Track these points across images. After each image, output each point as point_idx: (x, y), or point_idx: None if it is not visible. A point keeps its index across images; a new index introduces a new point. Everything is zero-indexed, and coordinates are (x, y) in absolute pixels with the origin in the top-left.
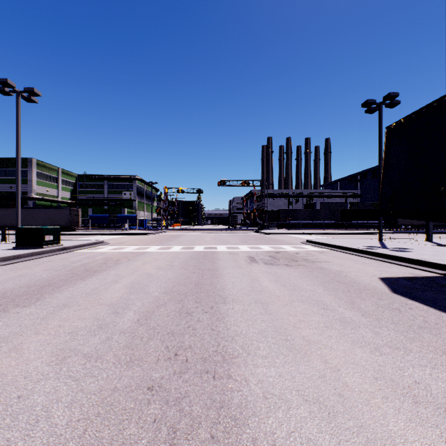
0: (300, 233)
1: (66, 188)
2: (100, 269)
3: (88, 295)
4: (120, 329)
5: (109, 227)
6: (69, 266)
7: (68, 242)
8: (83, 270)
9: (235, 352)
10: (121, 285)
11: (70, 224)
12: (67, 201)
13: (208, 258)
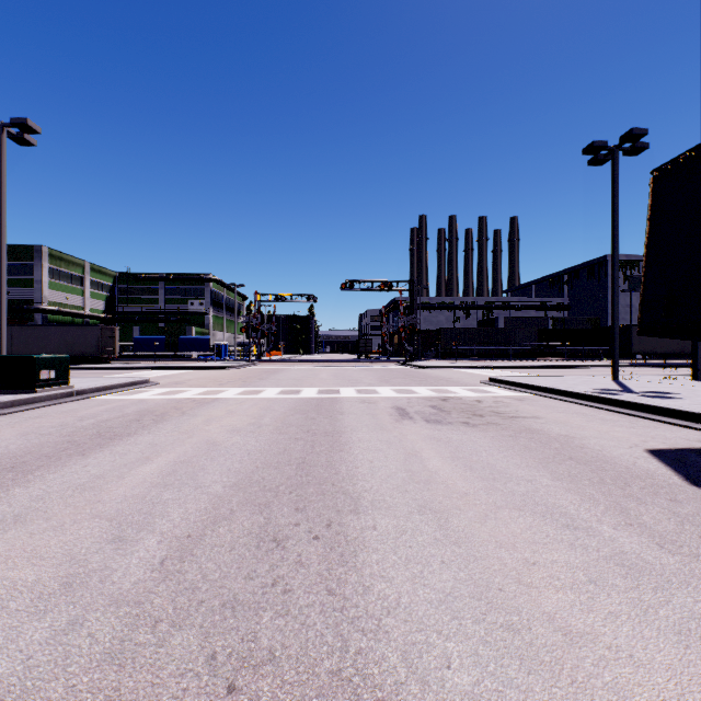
0: (476, 367)
1: (97, 294)
2: (125, 432)
3: (79, 491)
4: (113, 593)
5: (167, 357)
6: (70, 426)
7: (87, 381)
8: (92, 434)
9: (389, 679)
10: (153, 467)
11: (100, 351)
12: (100, 315)
13: (323, 411)
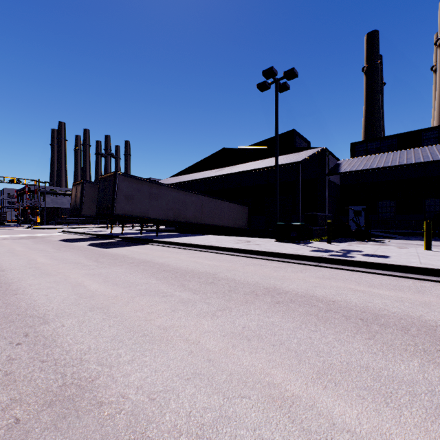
0: (72, 228)
1: None
2: None
3: None
4: None
5: None
6: None
7: None
8: None
9: None
10: None
11: None
12: None
13: None
